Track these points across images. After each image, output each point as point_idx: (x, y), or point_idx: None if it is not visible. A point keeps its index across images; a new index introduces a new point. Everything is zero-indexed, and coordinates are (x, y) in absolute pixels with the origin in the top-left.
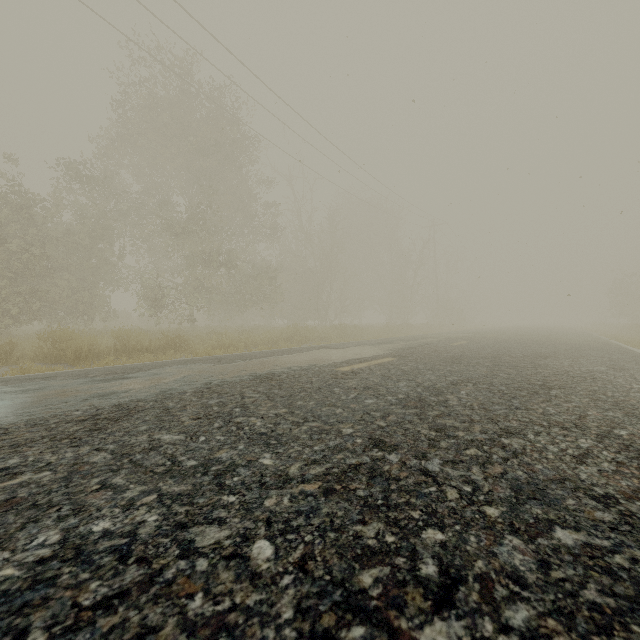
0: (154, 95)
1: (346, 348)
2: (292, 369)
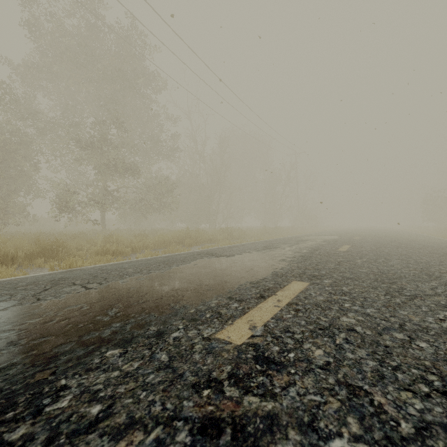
0: (64, 27)
1: (233, 256)
2: (125, 335)
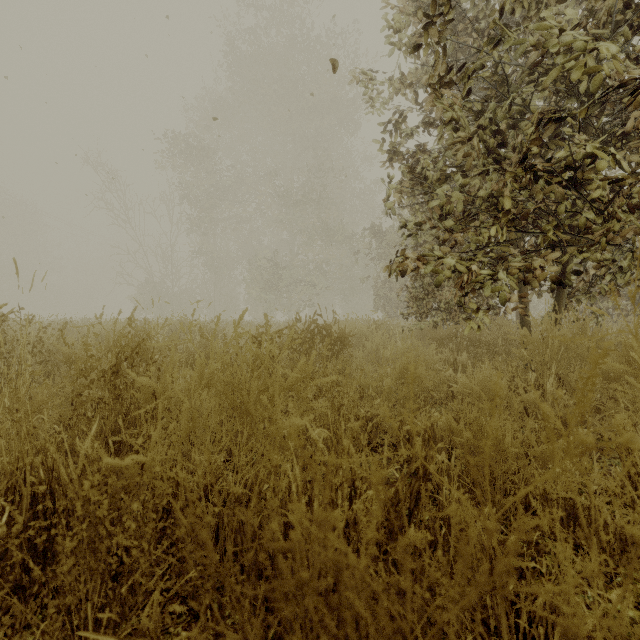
0: None
1: None
2: None
